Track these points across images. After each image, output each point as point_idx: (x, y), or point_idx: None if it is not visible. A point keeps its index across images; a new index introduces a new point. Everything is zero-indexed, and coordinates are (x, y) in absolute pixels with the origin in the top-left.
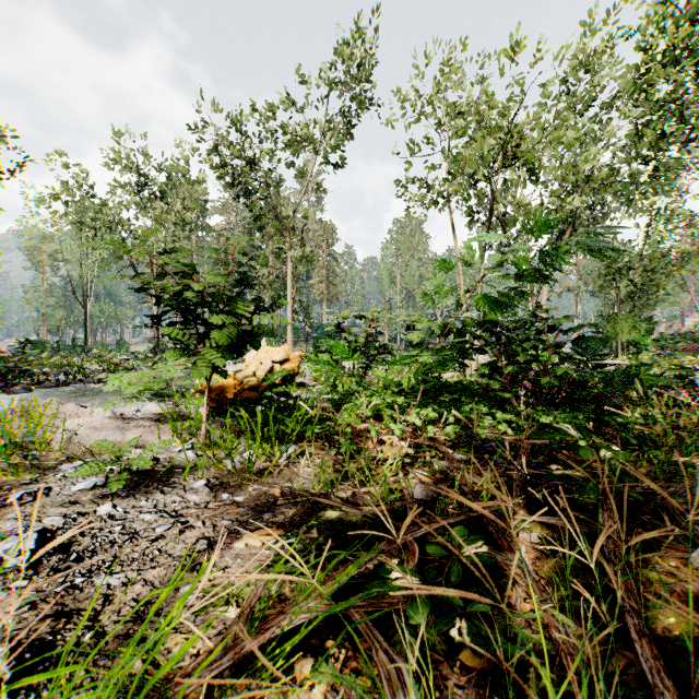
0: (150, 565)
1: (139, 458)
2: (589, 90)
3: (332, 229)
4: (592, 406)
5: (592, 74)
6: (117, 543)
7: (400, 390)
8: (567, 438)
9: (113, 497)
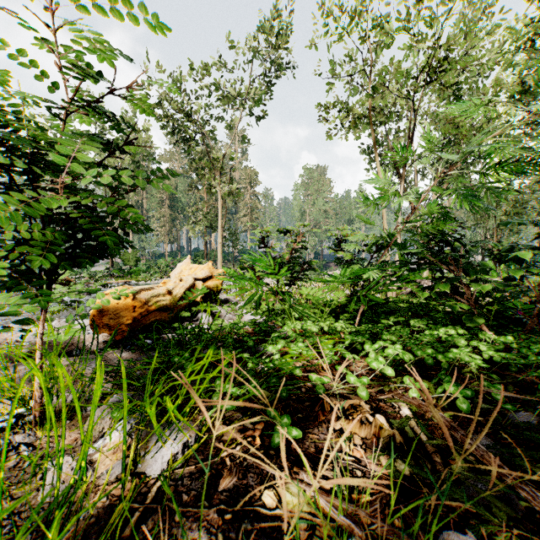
0: None
1: None
2: None
3: (255, 174)
4: None
5: None
6: None
7: (331, 310)
8: None
9: None
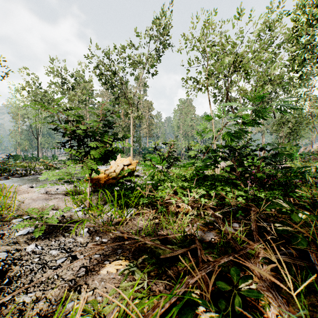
0: (50, 286)
1: (51, 217)
2: (270, 38)
3: (151, 104)
4: (281, 187)
5: (271, 32)
6: (34, 270)
7: (185, 179)
8: (282, 208)
9: (37, 239)
